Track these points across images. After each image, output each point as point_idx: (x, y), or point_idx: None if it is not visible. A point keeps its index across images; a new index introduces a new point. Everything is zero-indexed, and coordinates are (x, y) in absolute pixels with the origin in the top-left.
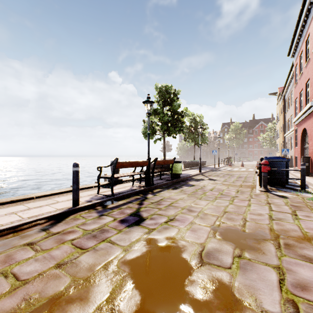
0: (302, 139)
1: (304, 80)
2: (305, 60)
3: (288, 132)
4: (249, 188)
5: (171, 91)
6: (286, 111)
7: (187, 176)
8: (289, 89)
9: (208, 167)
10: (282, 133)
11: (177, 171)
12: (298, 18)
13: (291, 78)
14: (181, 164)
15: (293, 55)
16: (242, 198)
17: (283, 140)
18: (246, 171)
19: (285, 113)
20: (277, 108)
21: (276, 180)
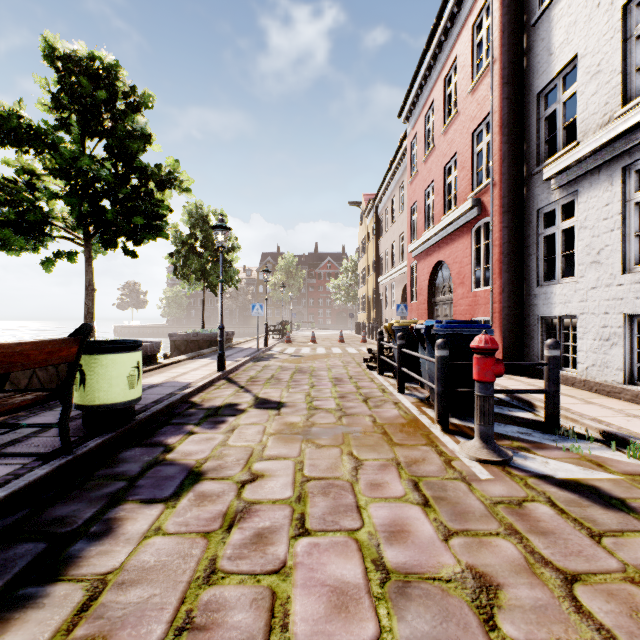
0: (430, 285)
1: (441, 161)
2: (444, 118)
3: (389, 274)
4: (421, 441)
5: (116, 84)
6: (381, 236)
7: (170, 399)
8: (388, 193)
9: (240, 348)
10: (374, 276)
11: (112, 394)
12: (435, 20)
13: (394, 171)
14: (139, 356)
15: (408, 116)
16: (539, 607)
17: (376, 290)
18: (333, 355)
19: (378, 239)
20: (361, 232)
21: (470, 394)
